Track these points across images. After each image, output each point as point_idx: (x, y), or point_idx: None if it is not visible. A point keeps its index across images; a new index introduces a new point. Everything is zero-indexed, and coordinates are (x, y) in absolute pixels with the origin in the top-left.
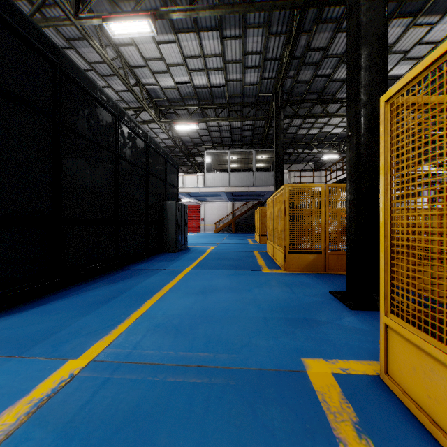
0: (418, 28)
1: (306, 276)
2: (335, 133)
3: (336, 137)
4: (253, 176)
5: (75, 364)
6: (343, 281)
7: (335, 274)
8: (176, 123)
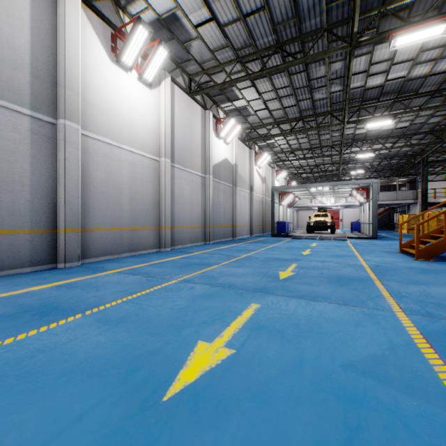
0: None
1: None
2: None
3: None
4: (396, 194)
5: None
6: None
7: None
8: (352, 171)
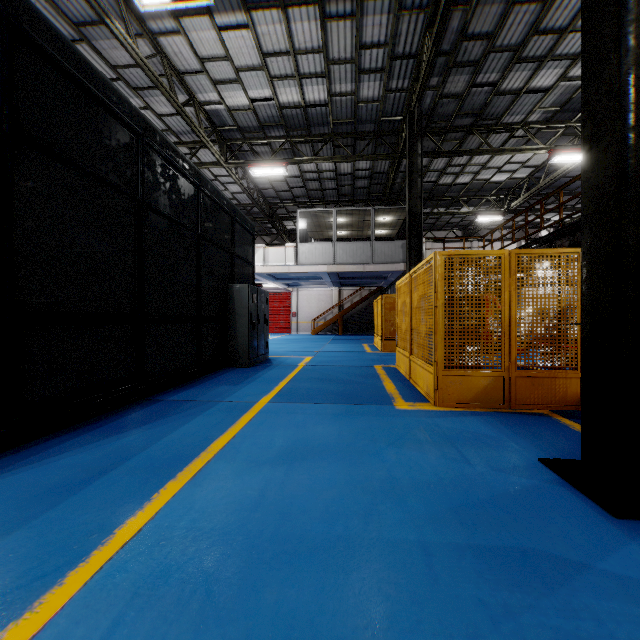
0: None
1: (479, 418)
2: (497, 181)
3: (499, 188)
4: (370, 247)
5: None
6: (553, 430)
7: (530, 413)
8: (252, 166)
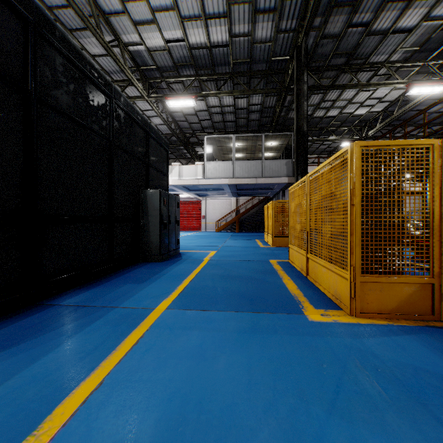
0: None
1: (418, 339)
2: (358, 114)
3: (359, 120)
4: (261, 165)
5: None
6: None
7: None
8: (168, 98)
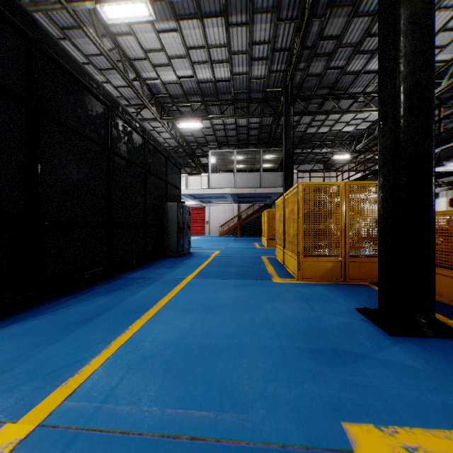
0: (442, 12)
1: (324, 287)
2: (346, 131)
3: (348, 135)
4: (260, 176)
5: (11, 433)
6: (368, 293)
7: (357, 284)
8: (179, 121)
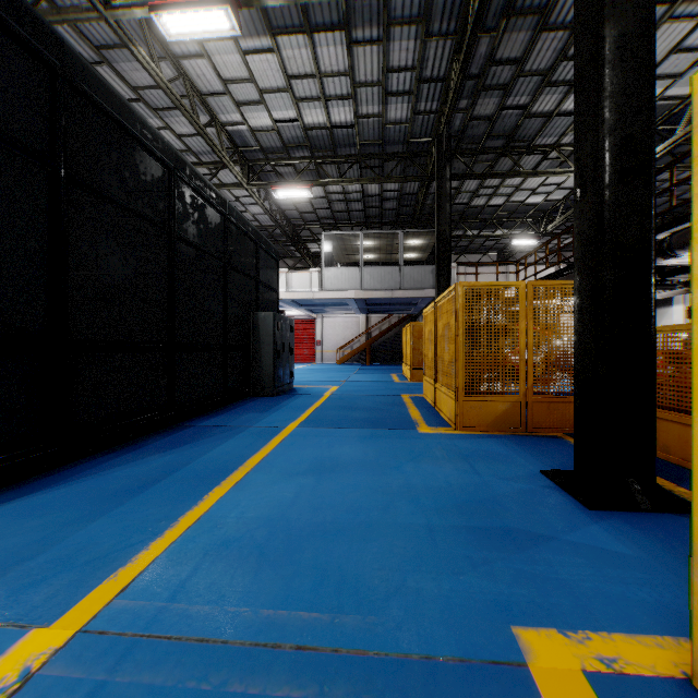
0: (675, 23)
1: (496, 440)
2: (532, 203)
3: (534, 210)
4: (399, 273)
5: (42, 641)
6: (561, 449)
7: (545, 436)
8: (275, 188)
